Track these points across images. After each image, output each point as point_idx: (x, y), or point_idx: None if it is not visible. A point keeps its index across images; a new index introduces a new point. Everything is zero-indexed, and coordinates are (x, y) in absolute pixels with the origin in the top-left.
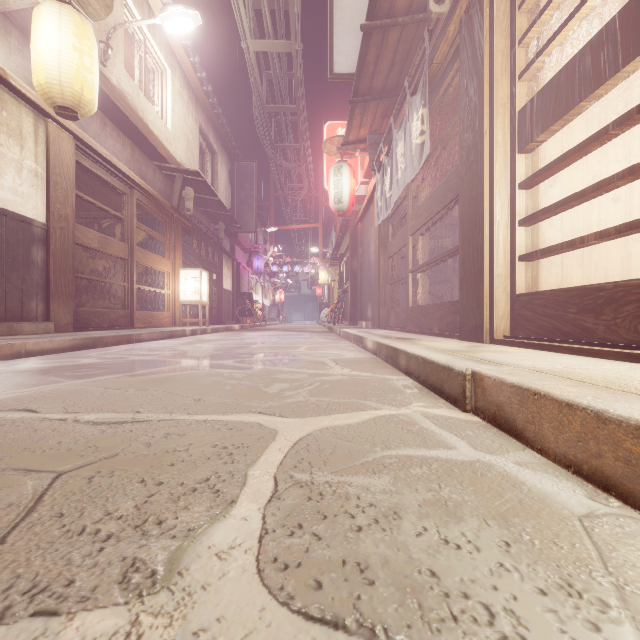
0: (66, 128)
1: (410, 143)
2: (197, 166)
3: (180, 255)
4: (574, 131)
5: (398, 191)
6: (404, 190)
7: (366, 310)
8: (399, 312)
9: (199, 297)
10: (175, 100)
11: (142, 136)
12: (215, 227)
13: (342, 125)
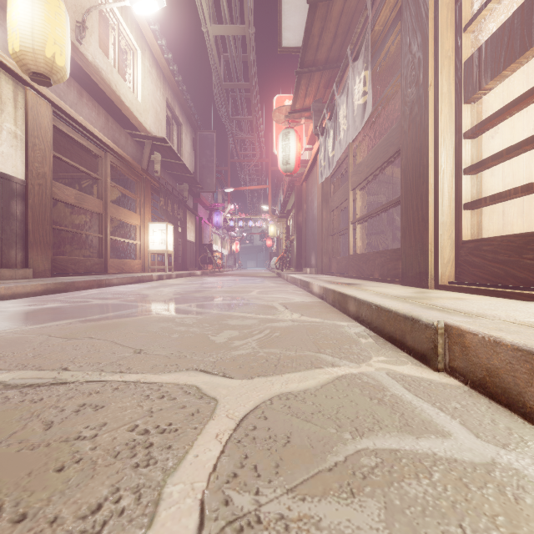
0: (44, 95)
1: (352, 105)
2: (164, 135)
3: (149, 211)
4: (515, 84)
5: (340, 150)
6: (344, 152)
7: (310, 258)
8: (340, 260)
9: (165, 247)
10: (145, 77)
11: (115, 107)
12: (180, 187)
13: (289, 98)
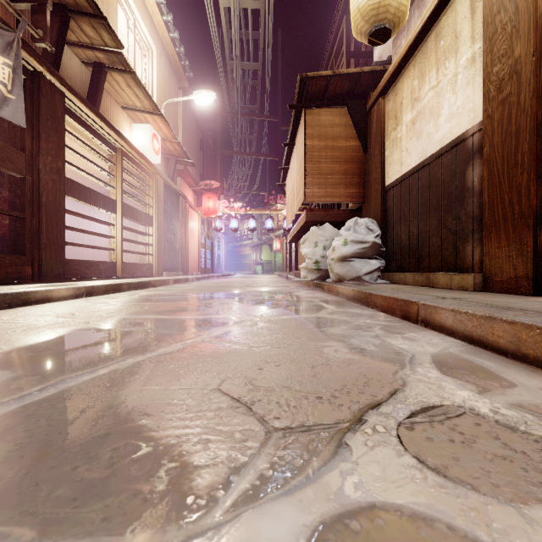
0: None
1: None
2: None
3: None
4: None
5: None
6: None
7: None
8: None
9: None
10: None
11: None
12: None
13: None
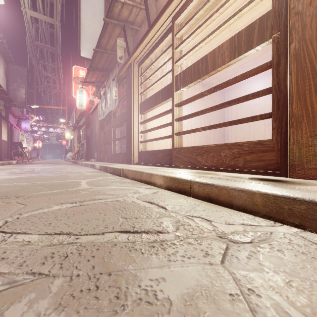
0: None
1: (112, 96)
2: None
3: None
4: (154, 109)
5: (108, 111)
6: None
7: (94, 154)
8: (108, 155)
9: None
10: None
11: None
12: None
13: (82, 69)
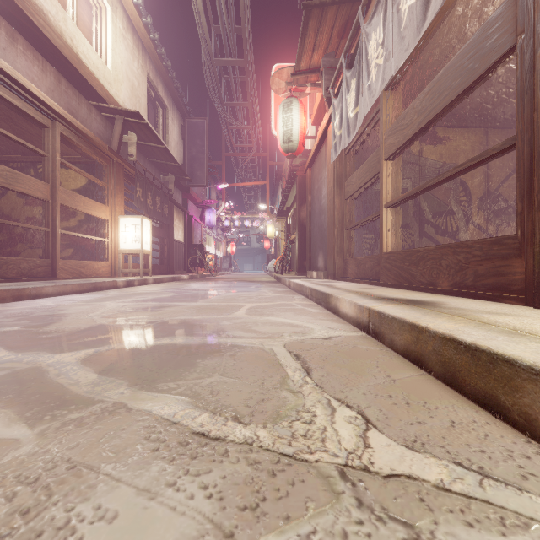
0: None
1: (397, 15)
2: (144, 115)
3: (121, 202)
4: None
5: (371, 98)
6: (362, 124)
7: (316, 259)
8: (363, 260)
9: (140, 246)
10: (116, 40)
11: (70, 66)
12: (165, 179)
13: None
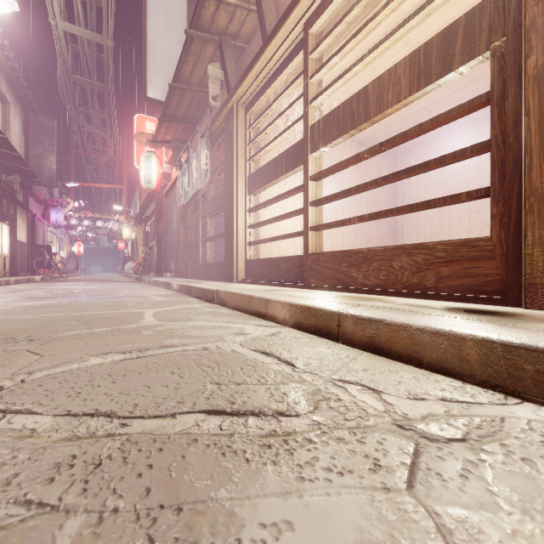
0: None
1: (200, 165)
2: None
3: None
4: (273, 186)
5: (193, 190)
6: None
7: (170, 264)
8: (194, 266)
9: None
10: None
11: None
12: (8, 178)
13: (150, 119)
